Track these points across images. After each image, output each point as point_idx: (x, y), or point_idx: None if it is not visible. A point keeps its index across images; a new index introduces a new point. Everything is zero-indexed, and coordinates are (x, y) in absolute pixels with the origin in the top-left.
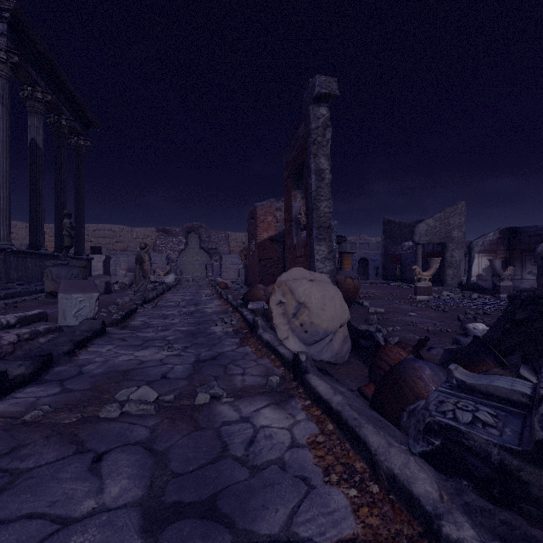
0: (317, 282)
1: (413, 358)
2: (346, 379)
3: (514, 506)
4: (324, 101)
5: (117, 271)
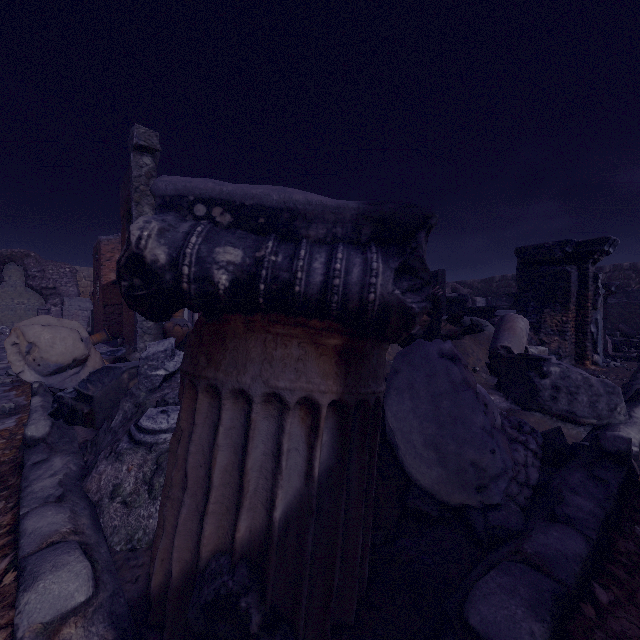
0: (52, 327)
1: None
2: None
3: (75, 423)
4: (147, 151)
5: None
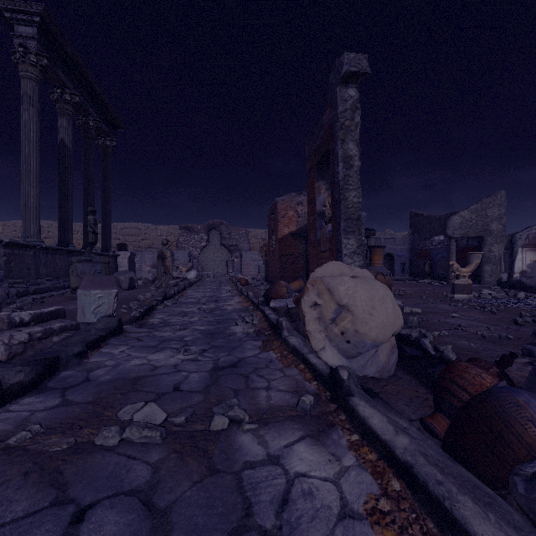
0: (362, 280)
1: (508, 386)
2: (398, 402)
3: None
4: (353, 81)
5: (142, 268)
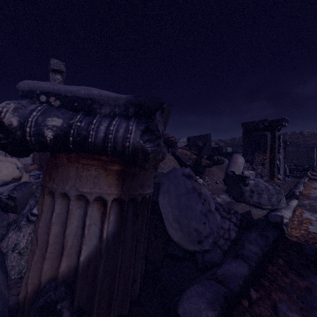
0: (0, 161)
1: None
2: None
3: (7, 211)
4: (58, 72)
5: None
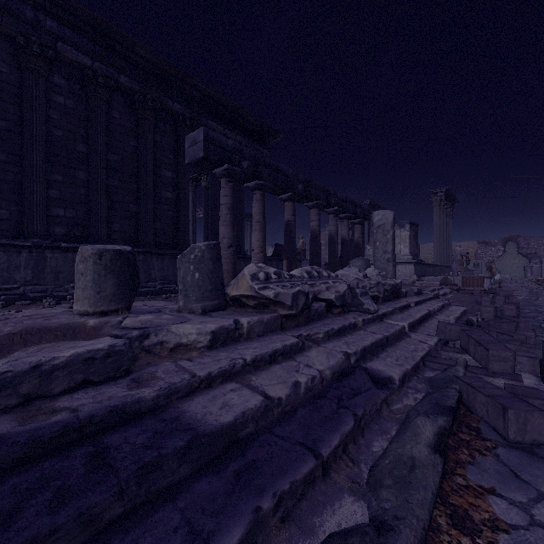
0: None
1: None
2: None
3: None
4: None
5: None
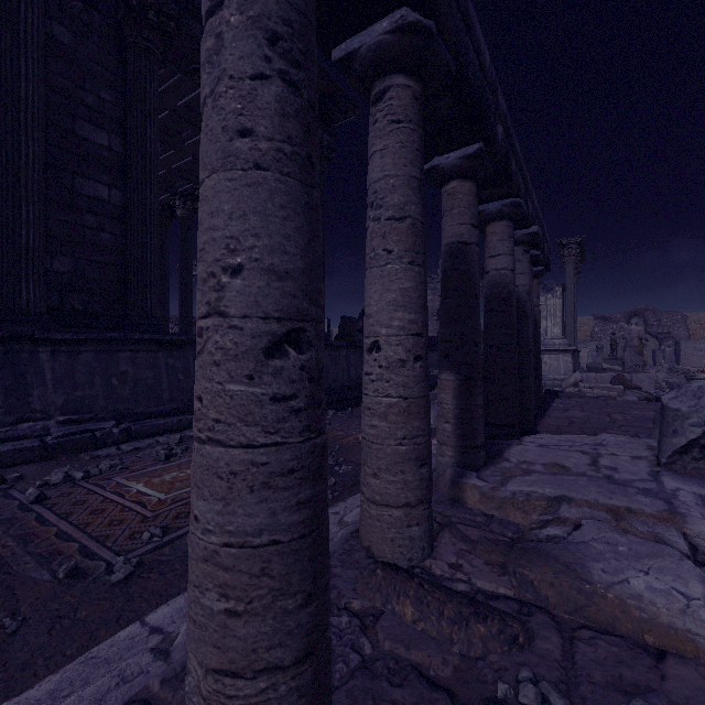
0: None
1: None
2: None
3: None
4: None
5: None
